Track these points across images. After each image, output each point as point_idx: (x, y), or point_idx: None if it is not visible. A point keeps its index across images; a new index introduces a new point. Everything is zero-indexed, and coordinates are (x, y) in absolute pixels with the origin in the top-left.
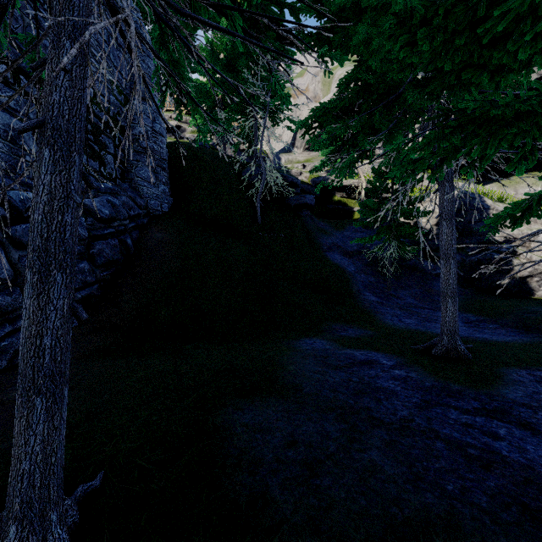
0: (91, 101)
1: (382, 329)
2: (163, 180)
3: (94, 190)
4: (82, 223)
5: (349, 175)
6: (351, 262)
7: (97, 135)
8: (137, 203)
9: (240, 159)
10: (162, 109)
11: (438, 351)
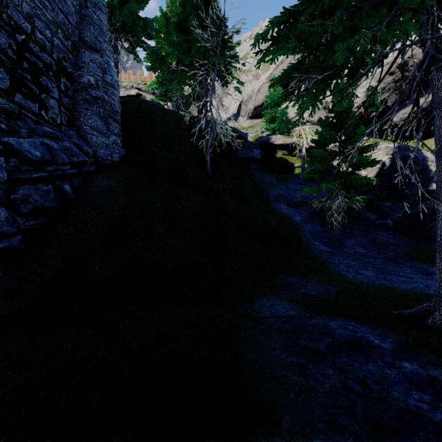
0: (27, 37)
1: (343, 283)
2: (115, 131)
3: (28, 131)
4: (0, 163)
5: (314, 106)
6: (296, 212)
7: (36, 75)
8: (83, 151)
9: (190, 113)
10: (118, 69)
11: (436, 321)
